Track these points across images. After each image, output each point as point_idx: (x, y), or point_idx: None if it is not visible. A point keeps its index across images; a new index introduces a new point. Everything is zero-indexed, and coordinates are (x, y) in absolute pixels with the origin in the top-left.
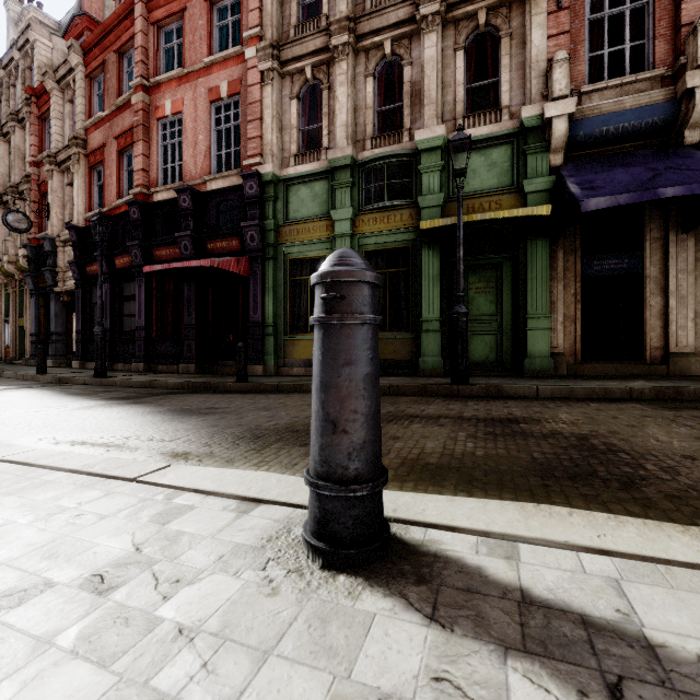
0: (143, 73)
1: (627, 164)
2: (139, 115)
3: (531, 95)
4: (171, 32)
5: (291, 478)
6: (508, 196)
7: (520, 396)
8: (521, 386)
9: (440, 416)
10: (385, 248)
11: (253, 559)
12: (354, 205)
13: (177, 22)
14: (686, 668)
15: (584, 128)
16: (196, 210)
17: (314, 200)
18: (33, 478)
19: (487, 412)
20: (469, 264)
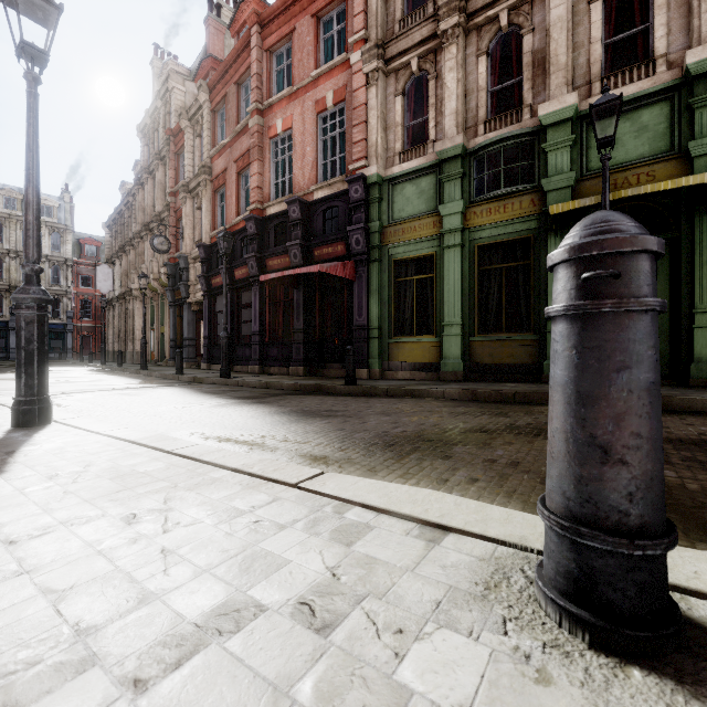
0: (258, 98)
1: None
2: (255, 137)
3: (699, 34)
4: (281, 55)
5: (470, 502)
6: (664, 164)
7: (696, 411)
8: (698, 398)
9: None
10: (501, 241)
11: (481, 614)
12: (465, 197)
13: (287, 44)
14: None
15: None
16: (304, 219)
17: (420, 197)
18: (203, 474)
19: (665, 430)
20: None
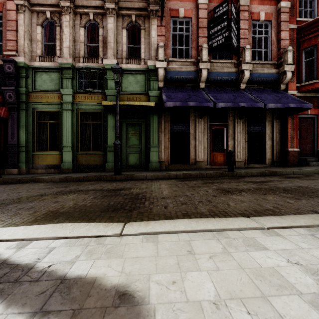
0: None
1: (183, 91)
2: None
3: (151, 56)
4: None
5: None
6: (143, 96)
7: (139, 179)
8: (140, 175)
9: (92, 189)
10: (90, 111)
11: None
12: (74, 88)
13: None
14: (33, 273)
15: (170, 74)
16: None
17: (51, 82)
18: None
19: (115, 187)
20: (128, 122)
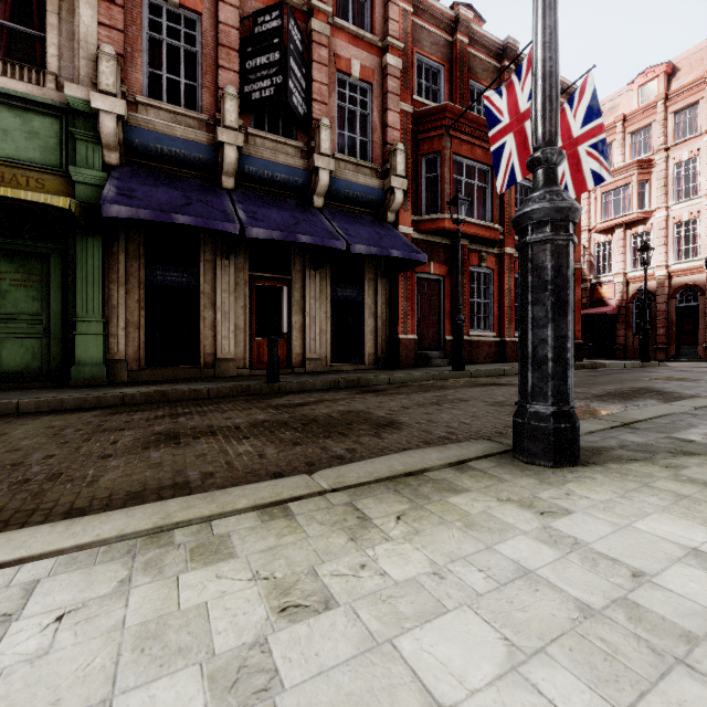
0: None
1: (175, 187)
2: None
3: (80, 75)
4: None
5: None
6: (54, 177)
7: None
8: None
9: None
10: None
11: None
12: None
13: None
14: None
15: (140, 137)
16: None
17: None
18: None
19: None
20: None
